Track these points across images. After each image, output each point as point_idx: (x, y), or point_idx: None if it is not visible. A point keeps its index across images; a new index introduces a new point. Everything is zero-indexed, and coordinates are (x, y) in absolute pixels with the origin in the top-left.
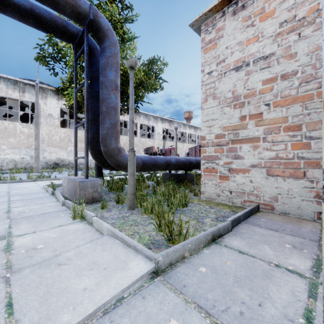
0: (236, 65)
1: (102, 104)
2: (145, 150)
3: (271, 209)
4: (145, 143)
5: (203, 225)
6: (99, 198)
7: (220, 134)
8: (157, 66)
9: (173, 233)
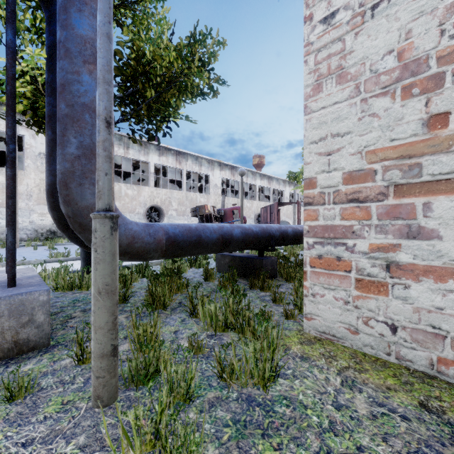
0: None
1: (59, 97)
2: (192, 211)
3: None
4: (194, 200)
5: None
6: (41, 339)
7: (361, 170)
8: (205, 47)
9: None
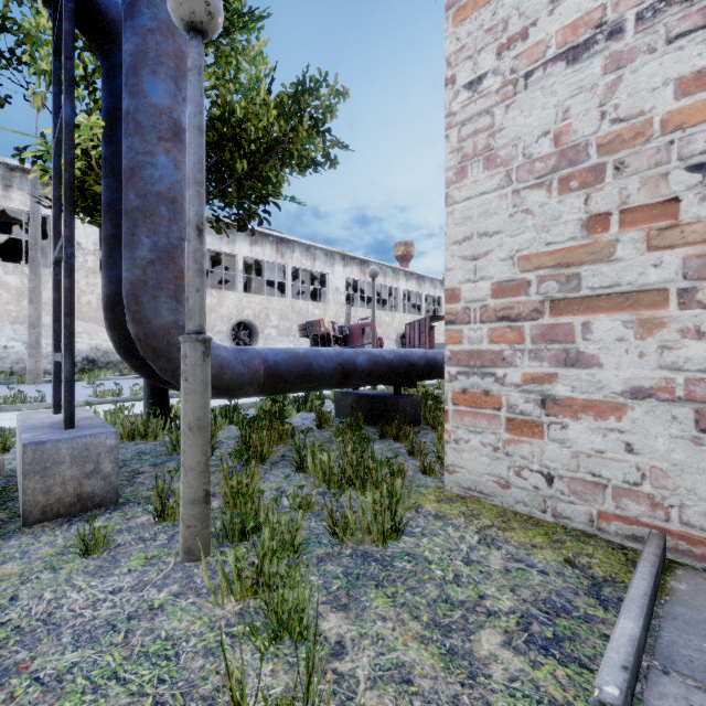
0: (569, 42)
1: (127, 185)
2: (301, 329)
3: None
4: (304, 312)
5: (475, 698)
6: (108, 494)
7: (512, 281)
8: (318, 99)
9: None
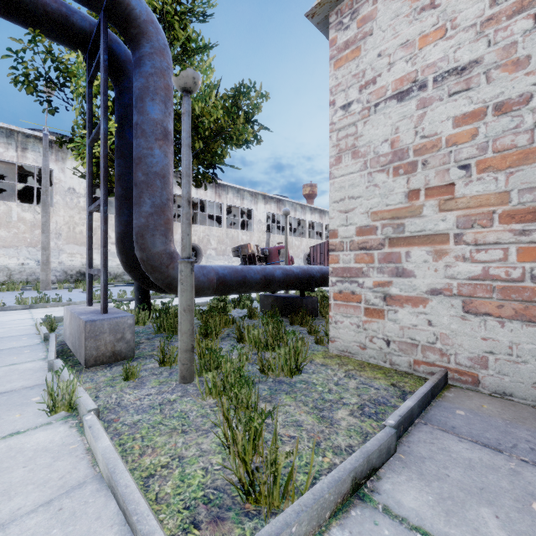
0: (398, 89)
1: (137, 167)
2: (234, 251)
3: (472, 382)
4: (235, 238)
5: (331, 431)
6: (129, 352)
7: (367, 226)
8: (249, 99)
9: (256, 478)
